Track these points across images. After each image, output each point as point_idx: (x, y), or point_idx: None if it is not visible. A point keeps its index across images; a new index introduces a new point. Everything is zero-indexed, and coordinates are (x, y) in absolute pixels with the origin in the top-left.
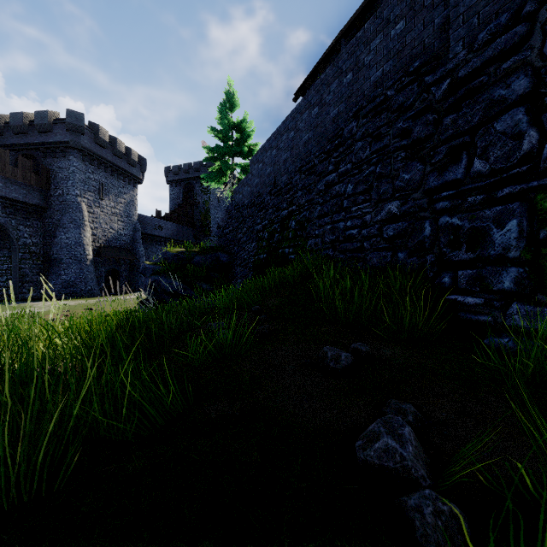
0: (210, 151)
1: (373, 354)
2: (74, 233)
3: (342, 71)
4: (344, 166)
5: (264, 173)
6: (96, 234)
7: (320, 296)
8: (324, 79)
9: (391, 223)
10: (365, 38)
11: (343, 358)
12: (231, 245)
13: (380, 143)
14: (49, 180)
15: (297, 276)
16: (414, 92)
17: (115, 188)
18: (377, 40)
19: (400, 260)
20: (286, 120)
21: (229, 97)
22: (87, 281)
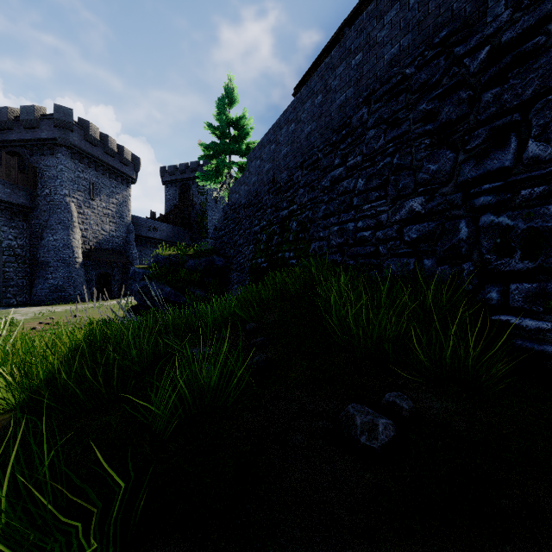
0: (206, 149)
1: (416, 410)
2: (62, 235)
3: (350, 51)
4: (353, 158)
5: (262, 170)
6: (86, 236)
7: (328, 311)
8: (329, 62)
9: (413, 223)
10: (377, 11)
11: (380, 429)
12: (227, 248)
13: (398, 129)
14: (36, 179)
15: (300, 285)
16: (441, 67)
17: (107, 188)
18: (392, 12)
19: (426, 268)
20: (286, 111)
21: (225, 91)
22: (76, 285)
